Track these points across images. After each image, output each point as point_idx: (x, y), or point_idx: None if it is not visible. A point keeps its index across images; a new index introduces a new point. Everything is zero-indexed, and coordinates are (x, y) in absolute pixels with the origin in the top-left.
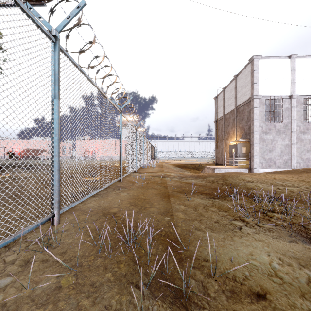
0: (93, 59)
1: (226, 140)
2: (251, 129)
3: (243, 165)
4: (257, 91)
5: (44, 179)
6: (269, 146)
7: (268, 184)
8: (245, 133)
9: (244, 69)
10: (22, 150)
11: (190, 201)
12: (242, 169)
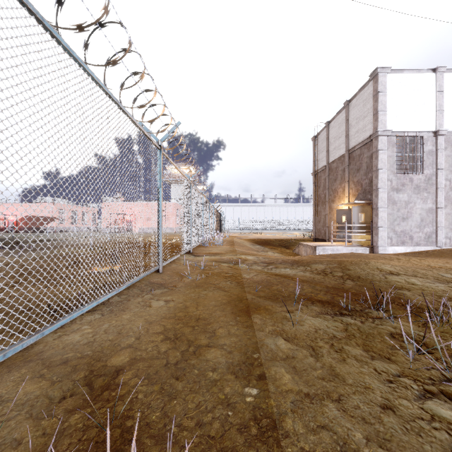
0: (94, 29)
1: (331, 202)
2: (374, 184)
3: (361, 242)
4: (383, 123)
5: (25, 267)
6: (402, 212)
7: (430, 279)
8: (363, 191)
9: (362, 91)
10: (19, 218)
11: (296, 324)
12: (360, 247)
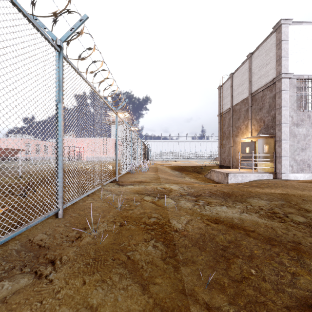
0: None
1: (235, 136)
2: (277, 119)
3: (265, 169)
4: (286, 67)
5: None
6: (301, 144)
7: None
8: (265, 126)
9: (264, 43)
10: None
11: None
12: (265, 174)
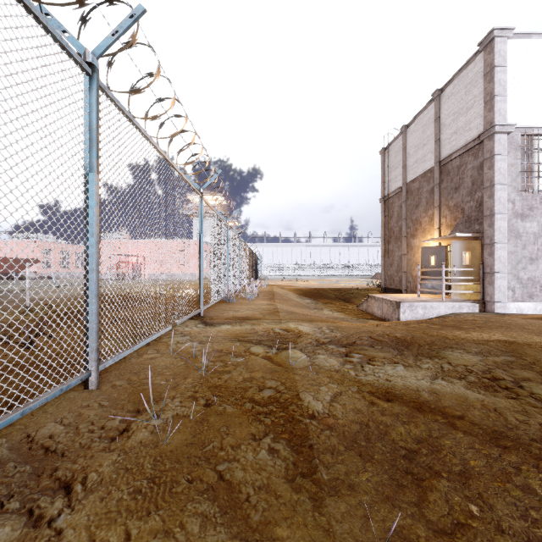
0: None
1: (410, 237)
2: (486, 207)
3: (465, 295)
4: (502, 115)
5: None
6: (530, 250)
7: None
8: (465, 219)
9: (463, 71)
10: None
11: None
12: (465, 303)
